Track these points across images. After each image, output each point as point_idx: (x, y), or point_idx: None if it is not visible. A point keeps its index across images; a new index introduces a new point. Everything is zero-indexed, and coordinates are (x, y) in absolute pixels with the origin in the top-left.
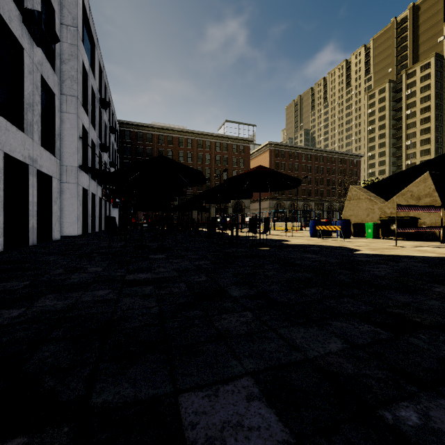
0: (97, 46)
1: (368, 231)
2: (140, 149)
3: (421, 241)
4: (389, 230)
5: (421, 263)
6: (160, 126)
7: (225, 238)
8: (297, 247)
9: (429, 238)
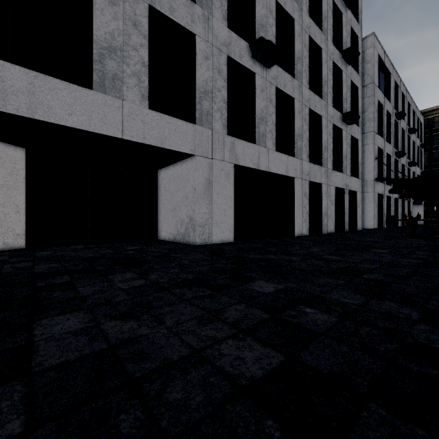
0: (393, 71)
1: None
2: None
3: None
4: None
5: None
6: None
7: None
8: None
9: None
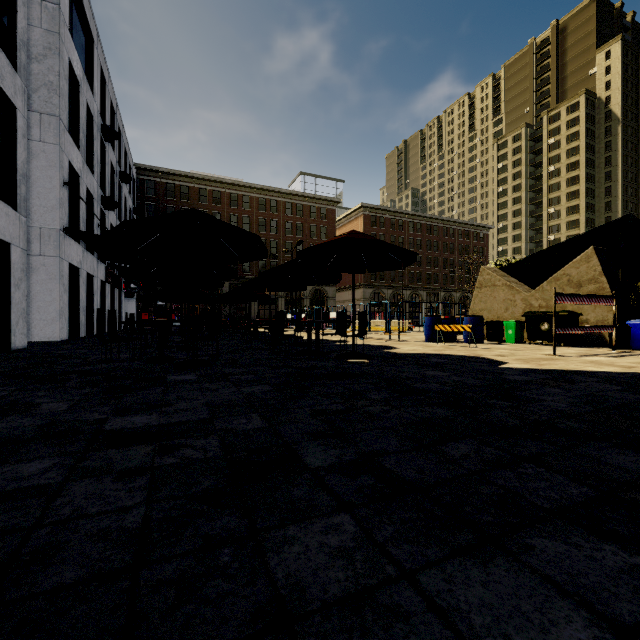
0: (98, 42)
1: (509, 332)
2: (171, 209)
3: (584, 347)
4: (539, 331)
5: (610, 385)
6: (201, 175)
7: (299, 343)
8: (411, 359)
9: (594, 342)
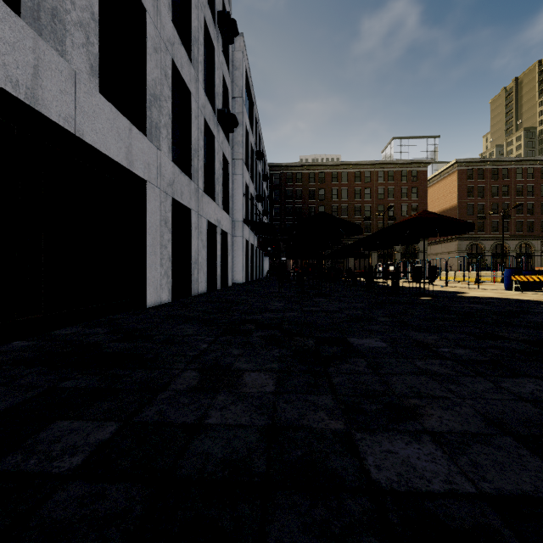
0: (254, 101)
1: None
2: (290, 191)
3: None
4: None
5: None
6: (310, 163)
7: (385, 288)
8: (470, 299)
9: None
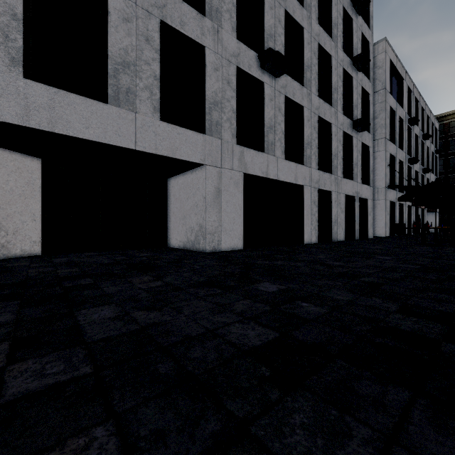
0: (405, 76)
1: None
2: None
3: None
4: None
5: None
6: None
7: None
8: None
9: None
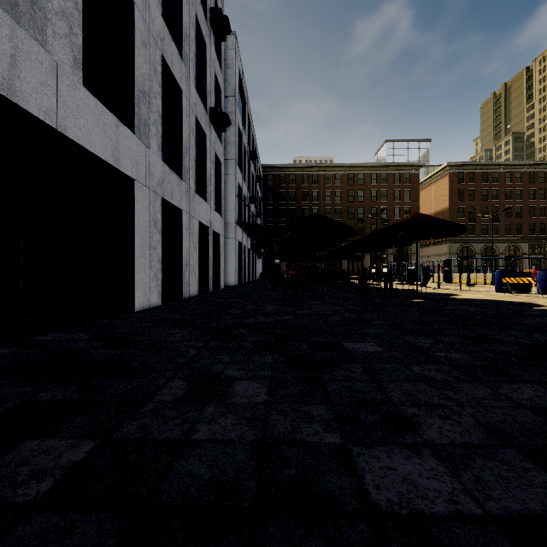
0: (247, 101)
1: None
2: (283, 192)
3: None
4: None
5: None
6: (304, 164)
7: (379, 290)
8: (462, 301)
9: None
